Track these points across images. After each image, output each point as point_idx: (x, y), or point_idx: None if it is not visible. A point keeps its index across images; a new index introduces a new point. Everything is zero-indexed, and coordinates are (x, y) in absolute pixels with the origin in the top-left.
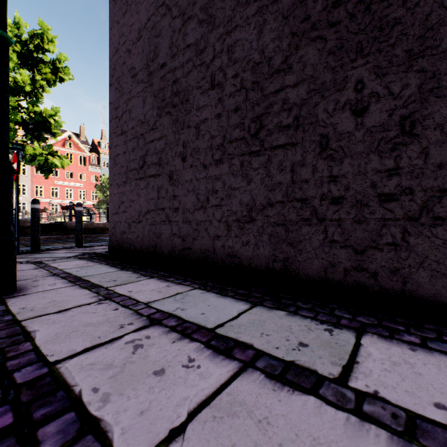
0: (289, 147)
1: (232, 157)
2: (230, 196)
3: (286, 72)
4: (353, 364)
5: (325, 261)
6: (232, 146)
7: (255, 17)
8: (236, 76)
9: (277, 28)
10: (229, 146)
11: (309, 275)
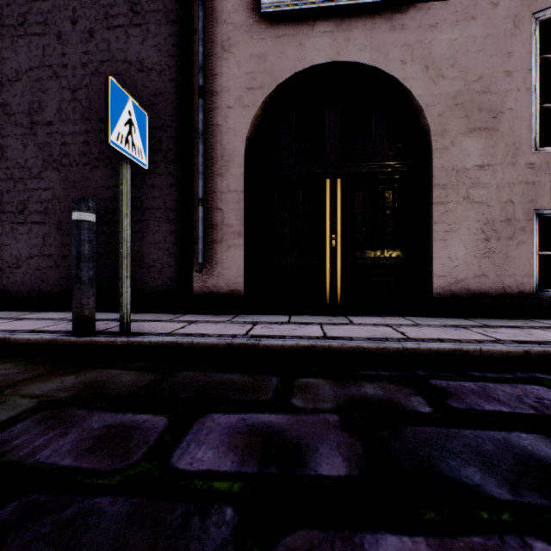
0: (42, 224)
1: (6, 223)
2: (4, 250)
3: (41, 180)
4: (23, 315)
5: (61, 288)
6: (5, 215)
7: (22, 136)
8: (8, 169)
9: (36, 152)
10: (3, 215)
11: (53, 297)
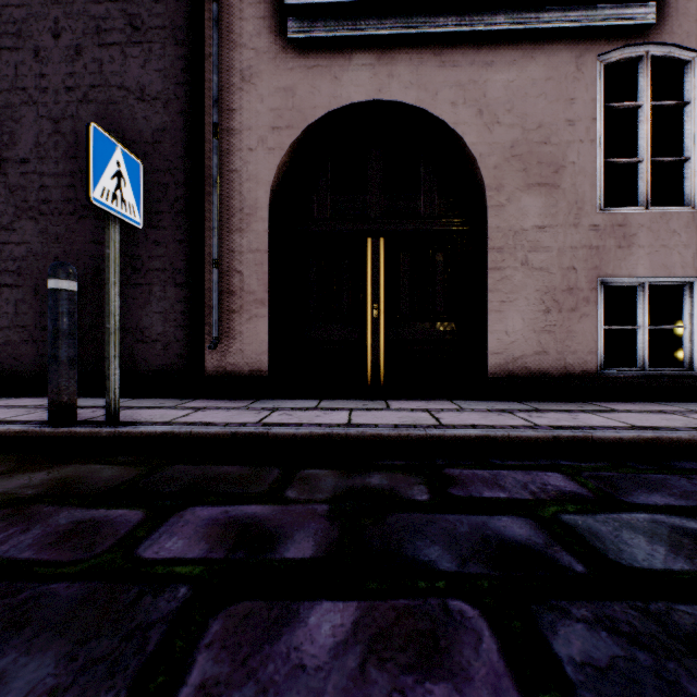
0: (15, 287)
1: None
2: None
3: (13, 232)
4: None
5: (38, 368)
6: None
7: None
8: None
9: (6, 196)
10: None
11: (29, 379)
